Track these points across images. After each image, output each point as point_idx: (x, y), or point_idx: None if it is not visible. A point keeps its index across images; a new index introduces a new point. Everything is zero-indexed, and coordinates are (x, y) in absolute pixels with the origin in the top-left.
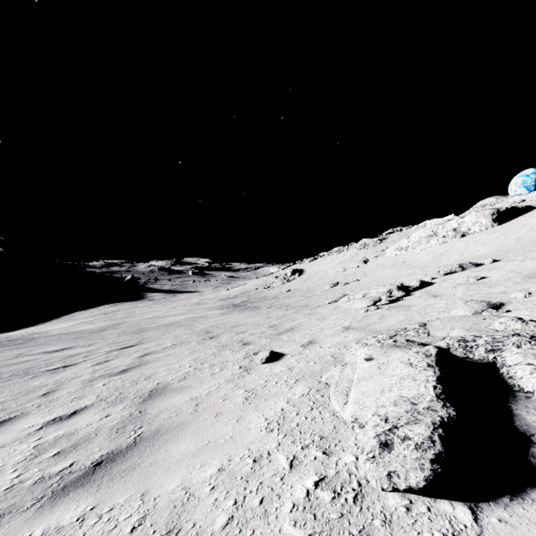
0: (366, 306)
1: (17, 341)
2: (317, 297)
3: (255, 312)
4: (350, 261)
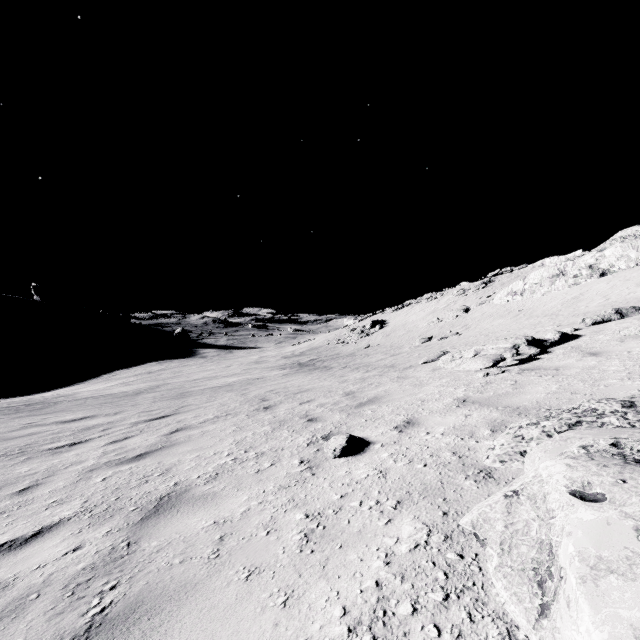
0: (482, 368)
1: (35, 405)
2: (406, 355)
3: (326, 374)
4: (446, 310)
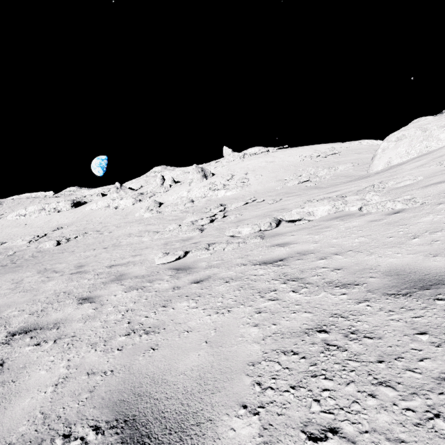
0: (27, 243)
1: None
2: None
3: None
4: None
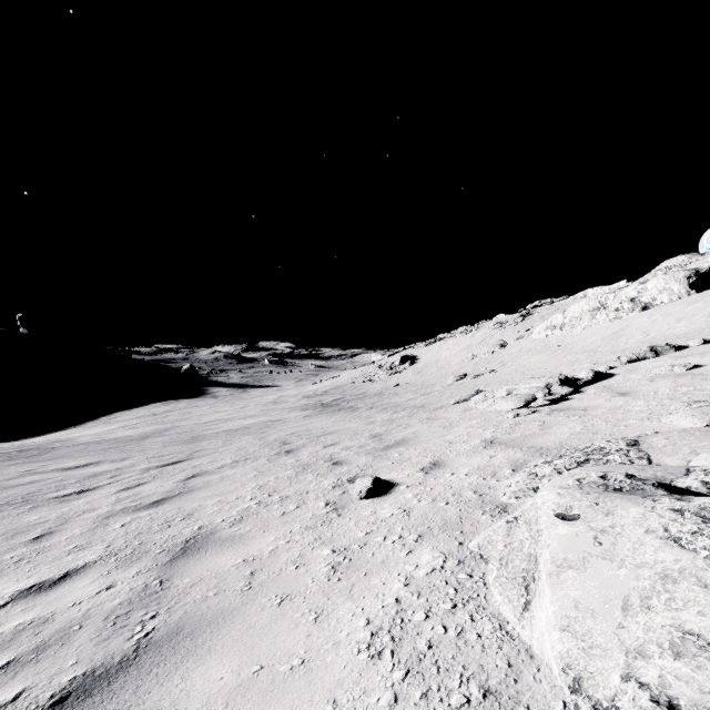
0: (513, 409)
1: (30, 452)
2: (438, 394)
3: (352, 415)
4: (481, 345)
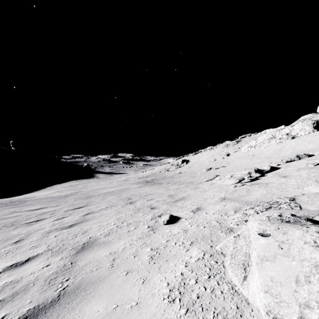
0: (234, 183)
1: (15, 202)
2: (198, 177)
3: (159, 186)
4: (218, 155)
